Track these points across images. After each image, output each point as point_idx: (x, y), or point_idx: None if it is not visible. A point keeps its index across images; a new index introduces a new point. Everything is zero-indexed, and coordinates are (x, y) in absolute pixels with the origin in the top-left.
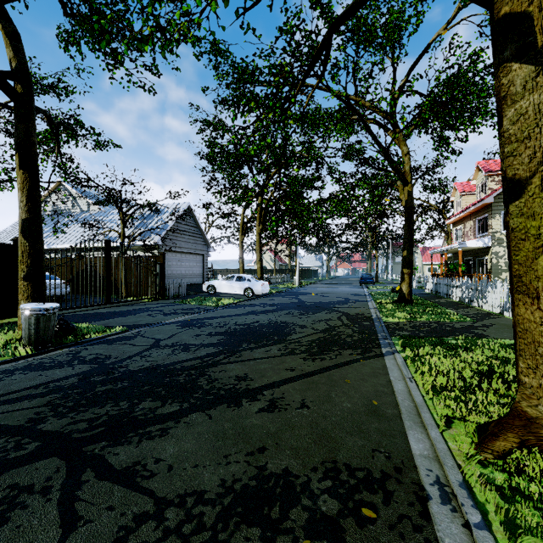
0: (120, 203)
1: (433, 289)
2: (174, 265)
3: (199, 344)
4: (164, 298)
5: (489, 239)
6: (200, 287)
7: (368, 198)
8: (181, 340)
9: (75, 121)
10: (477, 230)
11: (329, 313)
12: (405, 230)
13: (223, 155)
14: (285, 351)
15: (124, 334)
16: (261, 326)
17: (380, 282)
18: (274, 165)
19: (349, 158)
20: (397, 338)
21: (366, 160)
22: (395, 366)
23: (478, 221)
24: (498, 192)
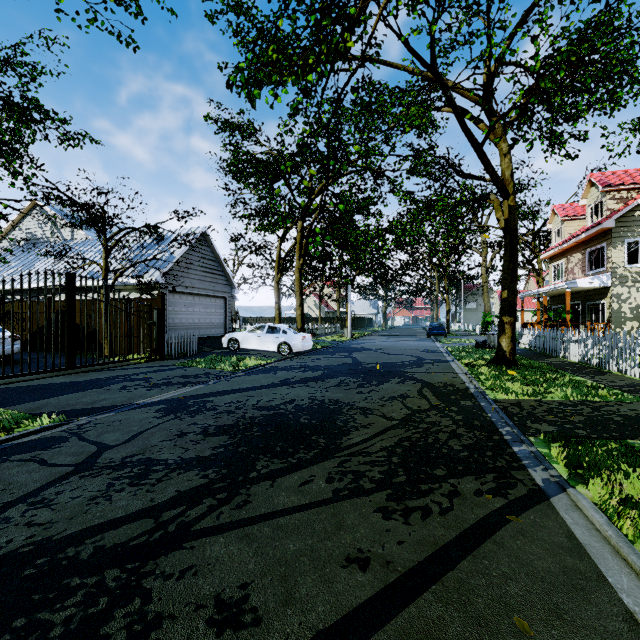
0: (101, 222)
1: (533, 344)
2: (183, 312)
3: (175, 459)
4: (163, 357)
5: (608, 277)
6: (220, 341)
7: (446, 222)
8: (146, 449)
9: (21, 96)
10: (587, 265)
11: (402, 383)
12: (506, 261)
13: (250, 163)
14: (341, 484)
15: (52, 432)
16: (298, 411)
17: (452, 334)
18: (319, 172)
19: (415, 174)
20: (540, 439)
21: (449, 164)
22: (600, 541)
23: (589, 253)
24: (621, 213)
